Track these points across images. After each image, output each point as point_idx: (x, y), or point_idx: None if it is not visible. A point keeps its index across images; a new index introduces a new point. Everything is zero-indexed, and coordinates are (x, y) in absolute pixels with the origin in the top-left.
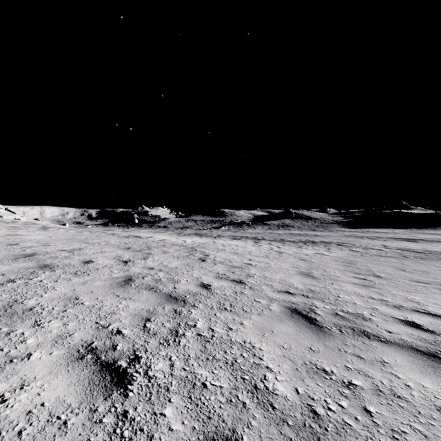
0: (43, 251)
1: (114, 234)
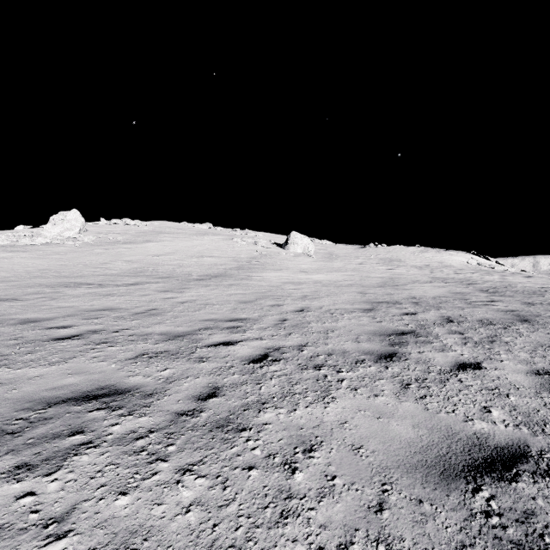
0: (520, 286)
1: None
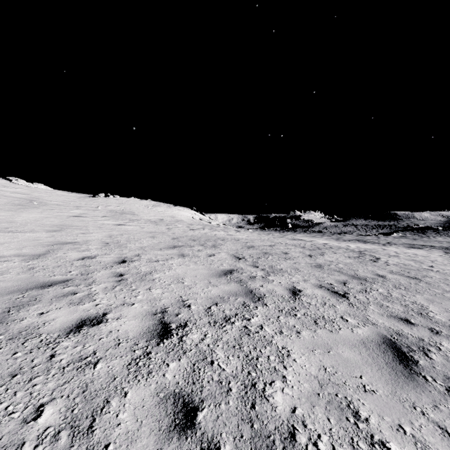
0: (255, 245)
1: (282, 237)
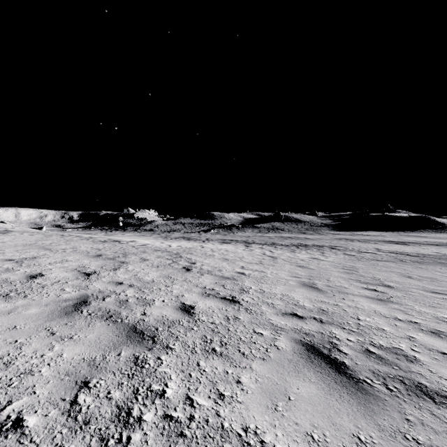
0: None
1: (89, 238)
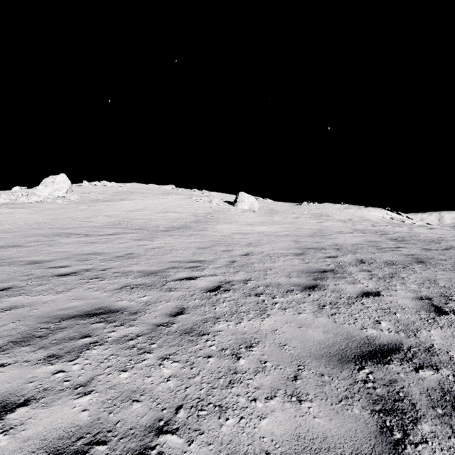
0: (423, 236)
1: None
